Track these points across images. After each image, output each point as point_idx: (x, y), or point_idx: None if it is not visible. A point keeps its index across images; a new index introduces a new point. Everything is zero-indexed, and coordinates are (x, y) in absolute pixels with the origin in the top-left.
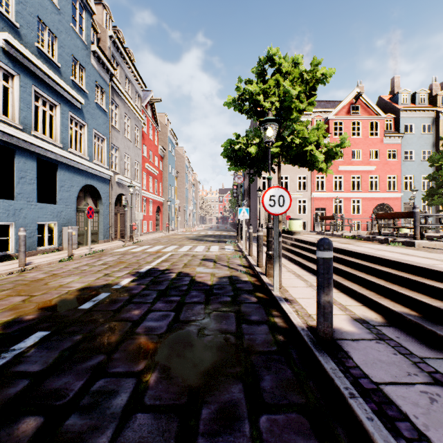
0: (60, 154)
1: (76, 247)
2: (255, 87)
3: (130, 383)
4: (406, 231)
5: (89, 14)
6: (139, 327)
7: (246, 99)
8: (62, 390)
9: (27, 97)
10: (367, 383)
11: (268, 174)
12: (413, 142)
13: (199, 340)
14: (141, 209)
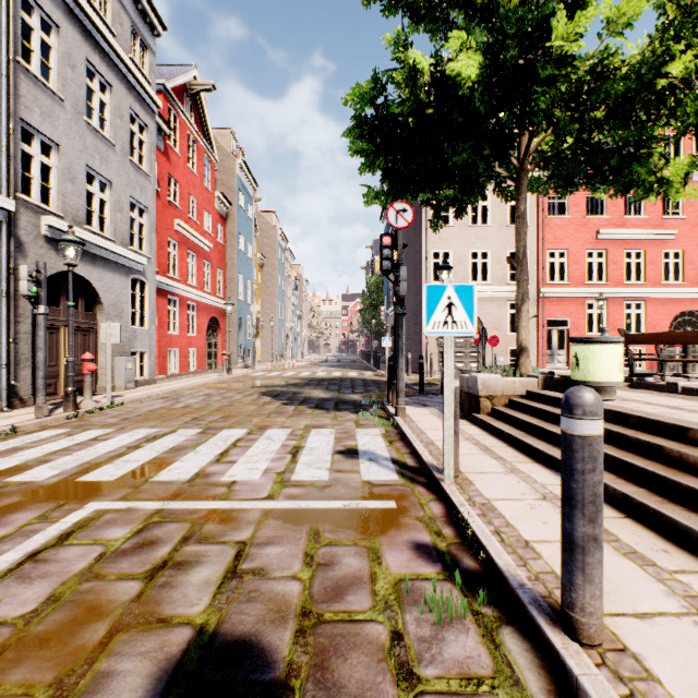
0: None
1: None
2: None
3: None
4: None
5: None
6: None
7: None
8: None
9: None
10: None
11: None
12: None
13: None
14: (153, 319)
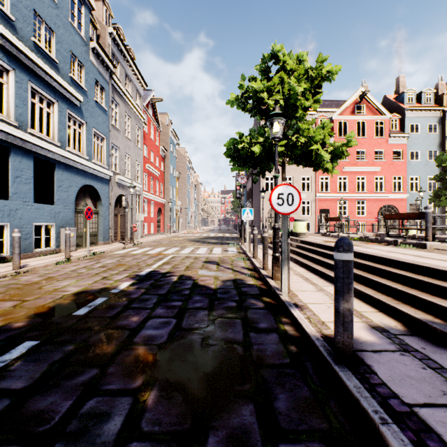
0: (58, 153)
1: (74, 249)
2: (259, 84)
3: (125, 404)
4: (413, 233)
5: (88, 9)
6: (137, 335)
7: (250, 97)
8: (47, 412)
9: (23, 93)
10: (399, 404)
11: (275, 172)
12: (419, 143)
13: (203, 351)
14: (142, 210)
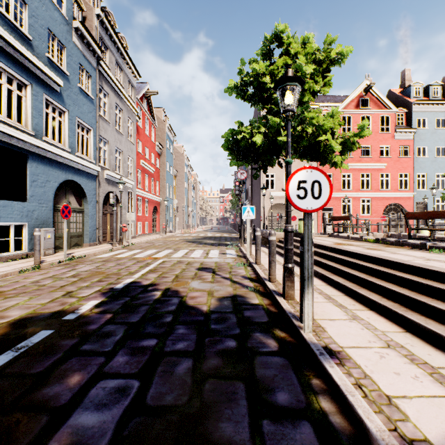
0: (30, 142)
1: (52, 252)
2: (260, 67)
3: None
4: (425, 233)
5: None
6: (59, 430)
7: (250, 82)
8: None
9: None
10: None
11: (287, 157)
12: (426, 138)
13: None
14: (135, 209)
